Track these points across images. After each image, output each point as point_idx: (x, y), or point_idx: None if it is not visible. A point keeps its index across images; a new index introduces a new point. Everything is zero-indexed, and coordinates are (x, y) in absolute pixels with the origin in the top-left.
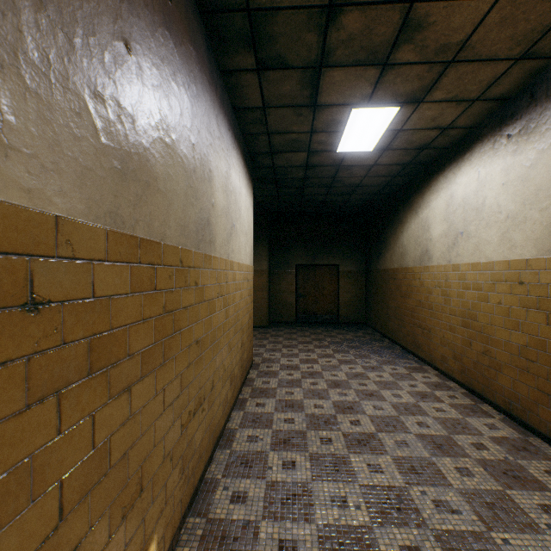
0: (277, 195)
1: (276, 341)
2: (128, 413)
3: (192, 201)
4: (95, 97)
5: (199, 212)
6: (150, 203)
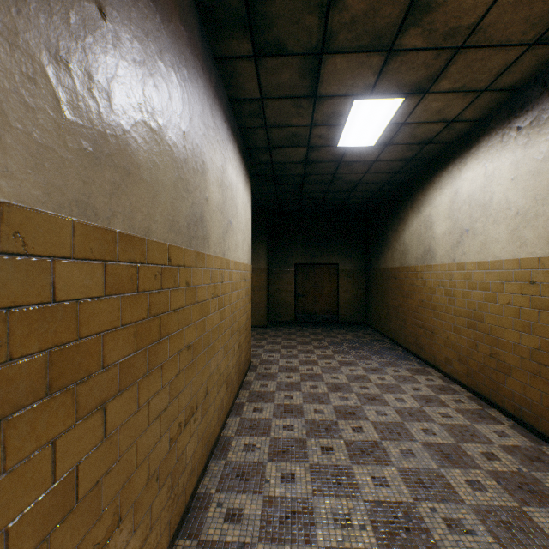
0: (276, 192)
1: (275, 341)
2: (102, 434)
3: (182, 194)
4: (56, 63)
5: (191, 206)
6: (130, 193)
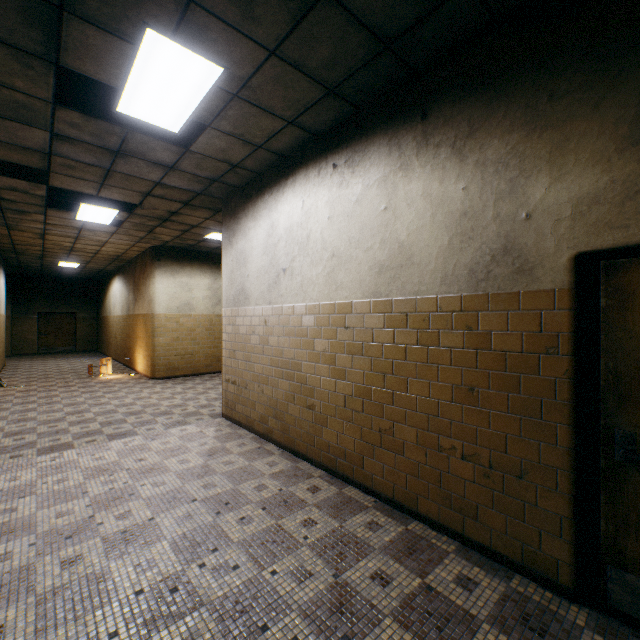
0: (22, 270)
1: (21, 360)
2: None
3: None
4: None
5: None
6: None
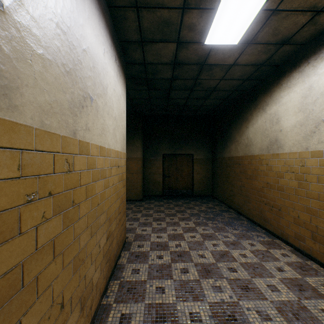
0: (149, 97)
1: (148, 214)
2: None
3: None
4: None
5: None
6: None
